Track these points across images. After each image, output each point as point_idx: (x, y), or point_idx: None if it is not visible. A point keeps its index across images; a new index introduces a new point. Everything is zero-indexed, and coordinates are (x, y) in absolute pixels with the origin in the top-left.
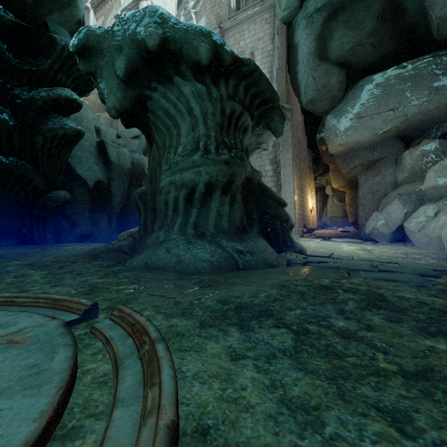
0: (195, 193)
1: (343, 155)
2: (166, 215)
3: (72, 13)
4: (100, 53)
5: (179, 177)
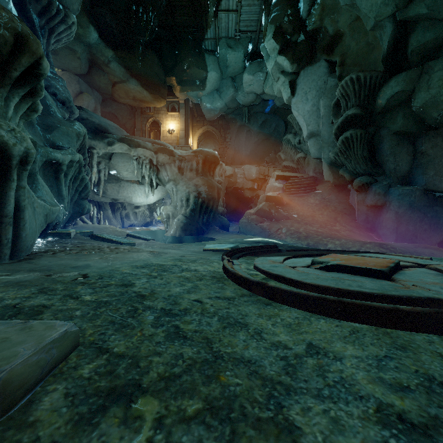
0: None
1: None
2: None
3: None
4: None
5: None
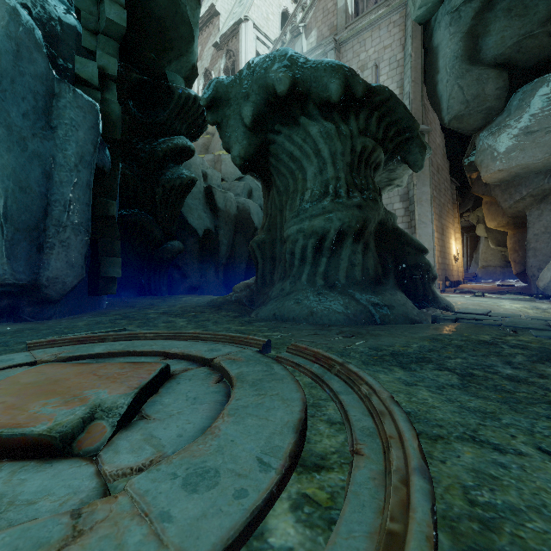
0: (325, 241)
1: (503, 183)
2: (291, 265)
3: (188, 59)
4: (226, 103)
5: (309, 224)
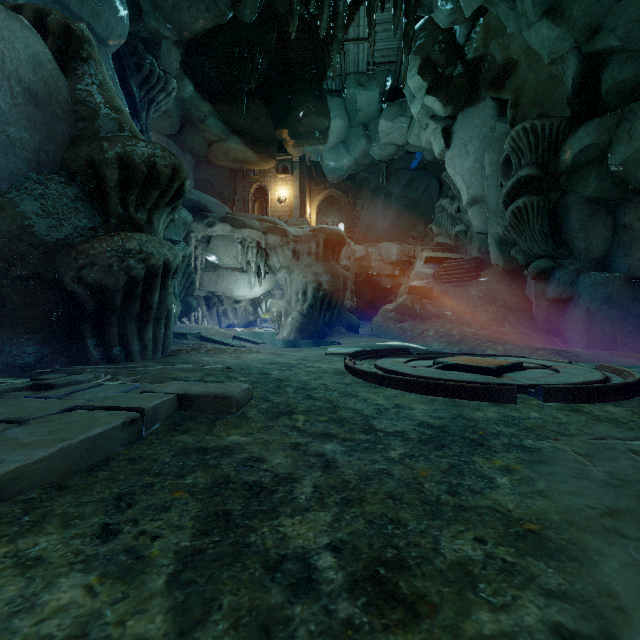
0: None
1: None
2: None
3: None
4: None
5: None
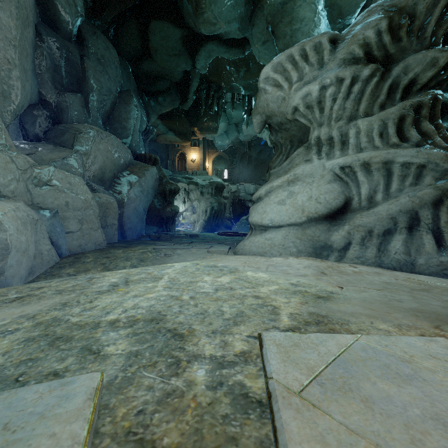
0: None
1: None
2: None
3: None
4: None
5: None
